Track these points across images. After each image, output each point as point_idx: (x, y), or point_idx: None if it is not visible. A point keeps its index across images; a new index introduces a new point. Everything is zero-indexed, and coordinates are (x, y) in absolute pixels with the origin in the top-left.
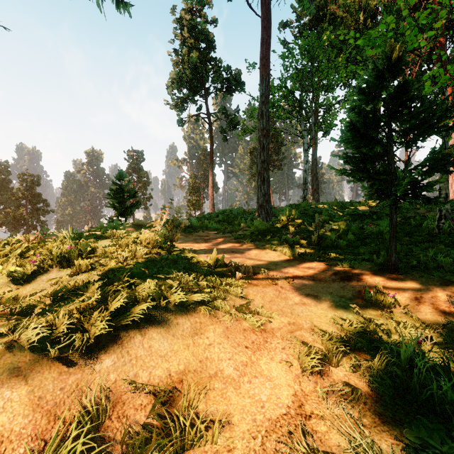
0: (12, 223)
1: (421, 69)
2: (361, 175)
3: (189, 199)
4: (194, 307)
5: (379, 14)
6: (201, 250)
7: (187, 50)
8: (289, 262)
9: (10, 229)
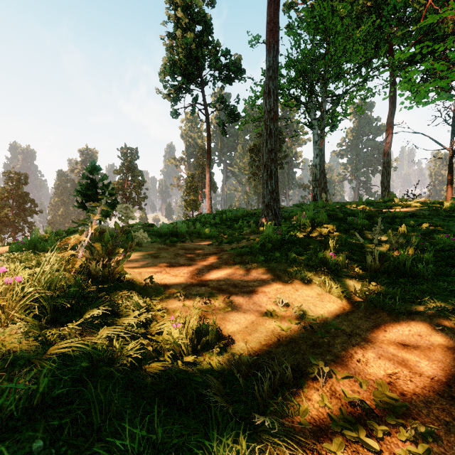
0: None
1: (444, 52)
2: None
3: (186, 199)
4: None
5: None
6: (178, 284)
7: (181, 32)
8: (349, 316)
9: None
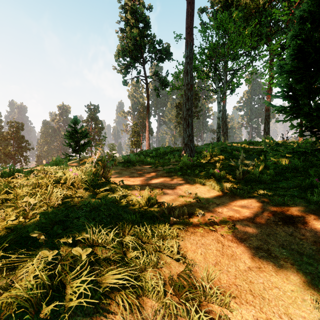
0: (2, 157)
1: None
2: (307, 108)
3: (132, 140)
4: (108, 296)
5: (274, 1)
6: (135, 185)
7: (130, 28)
8: (220, 198)
9: (2, 162)
